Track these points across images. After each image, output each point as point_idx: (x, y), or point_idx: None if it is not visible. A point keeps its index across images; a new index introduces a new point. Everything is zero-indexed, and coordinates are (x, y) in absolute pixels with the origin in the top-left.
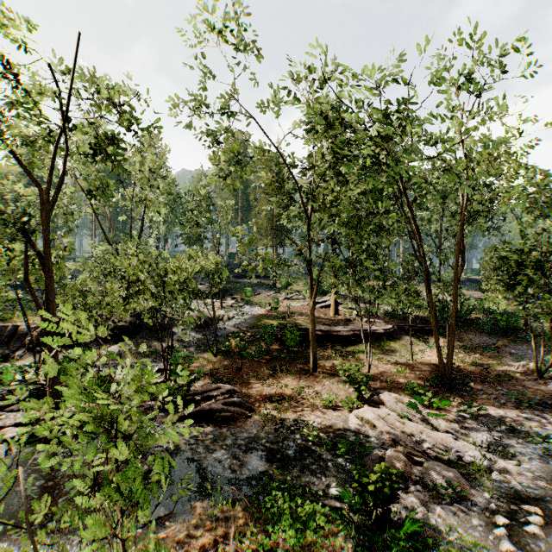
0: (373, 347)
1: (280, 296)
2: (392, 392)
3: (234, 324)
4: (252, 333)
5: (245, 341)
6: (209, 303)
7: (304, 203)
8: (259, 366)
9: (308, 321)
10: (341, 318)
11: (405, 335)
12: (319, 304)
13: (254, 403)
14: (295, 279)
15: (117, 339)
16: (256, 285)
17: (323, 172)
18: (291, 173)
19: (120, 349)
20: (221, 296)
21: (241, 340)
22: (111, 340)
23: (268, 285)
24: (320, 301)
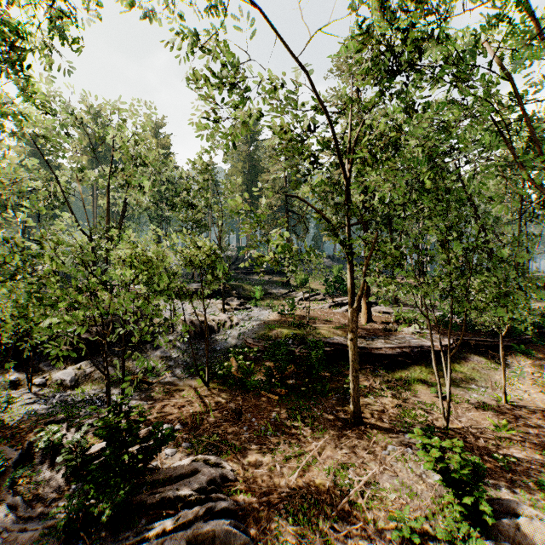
0: (431, 372)
1: (296, 296)
2: (525, 495)
3: (238, 333)
4: (260, 347)
5: (250, 361)
6: (210, 304)
7: (340, 154)
8: (268, 409)
9: (334, 331)
10: (378, 327)
11: (472, 354)
12: (344, 306)
13: (258, 514)
14: (312, 276)
15: (79, 356)
16: (267, 283)
17: (370, 104)
18: (321, 102)
19: (77, 373)
20: (223, 296)
21: (245, 357)
22: (70, 358)
23: (281, 283)
24: (345, 302)
